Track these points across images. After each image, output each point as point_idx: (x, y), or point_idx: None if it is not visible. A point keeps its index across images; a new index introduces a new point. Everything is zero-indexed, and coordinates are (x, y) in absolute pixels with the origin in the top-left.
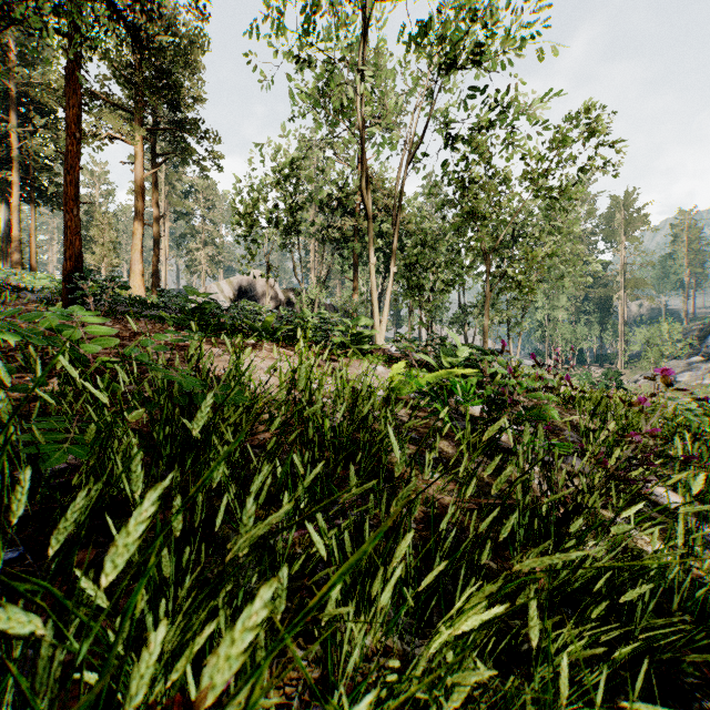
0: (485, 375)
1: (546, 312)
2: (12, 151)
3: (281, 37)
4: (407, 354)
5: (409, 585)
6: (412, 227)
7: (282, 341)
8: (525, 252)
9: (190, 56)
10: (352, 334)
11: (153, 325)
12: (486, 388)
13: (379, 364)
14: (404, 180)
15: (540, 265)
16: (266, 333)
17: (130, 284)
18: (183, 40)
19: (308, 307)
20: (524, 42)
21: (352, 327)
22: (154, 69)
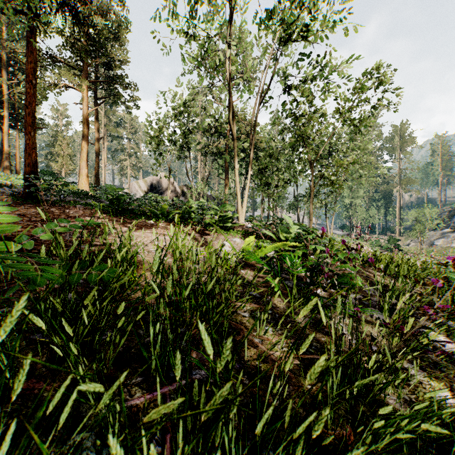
0: (308, 248)
1: (350, 200)
2: (4, 96)
3: (175, 19)
4: (257, 230)
5: (236, 451)
6: (263, 145)
7: (173, 220)
8: (336, 161)
9: (118, 33)
10: (220, 216)
11: (85, 210)
12: (309, 259)
13: (238, 237)
14: (257, 114)
15: (346, 170)
16: (163, 215)
17: (79, 182)
18: (114, 23)
19: (196, 197)
20: (336, 23)
21: (221, 211)
22: (88, 38)
